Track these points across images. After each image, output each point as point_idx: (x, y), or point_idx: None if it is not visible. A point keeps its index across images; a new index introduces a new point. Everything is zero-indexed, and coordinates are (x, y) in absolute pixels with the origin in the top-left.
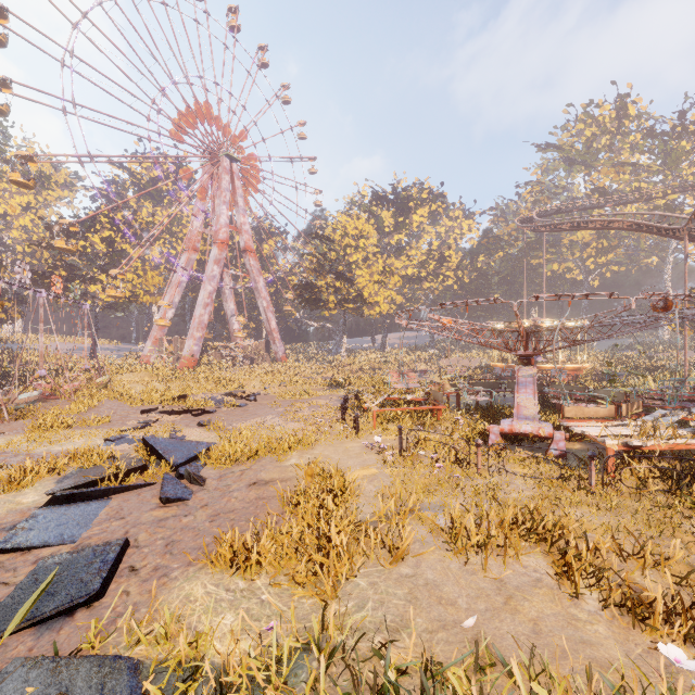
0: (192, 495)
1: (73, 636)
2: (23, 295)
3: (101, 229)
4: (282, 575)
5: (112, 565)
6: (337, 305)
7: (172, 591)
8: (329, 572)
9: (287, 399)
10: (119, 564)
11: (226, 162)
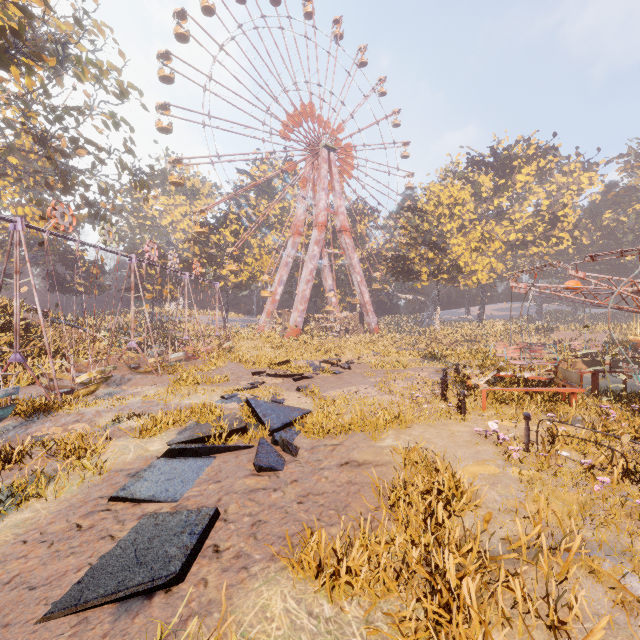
0: (284, 466)
1: (144, 631)
2: (181, 280)
3: (230, 224)
4: (379, 609)
5: (197, 540)
6: (430, 276)
7: (248, 594)
8: (448, 633)
9: (380, 368)
10: (206, 539)
11: (324, 152)
